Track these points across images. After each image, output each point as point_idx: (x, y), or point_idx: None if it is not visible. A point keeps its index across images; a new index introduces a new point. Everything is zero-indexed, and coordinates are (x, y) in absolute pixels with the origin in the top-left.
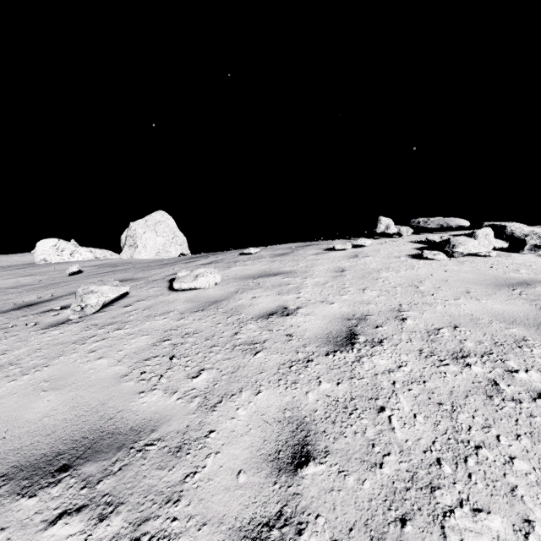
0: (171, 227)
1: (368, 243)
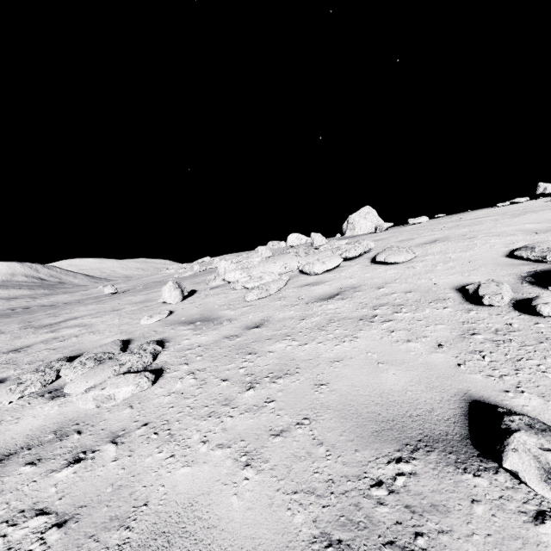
0: (374, 216)
1: (522, 200)
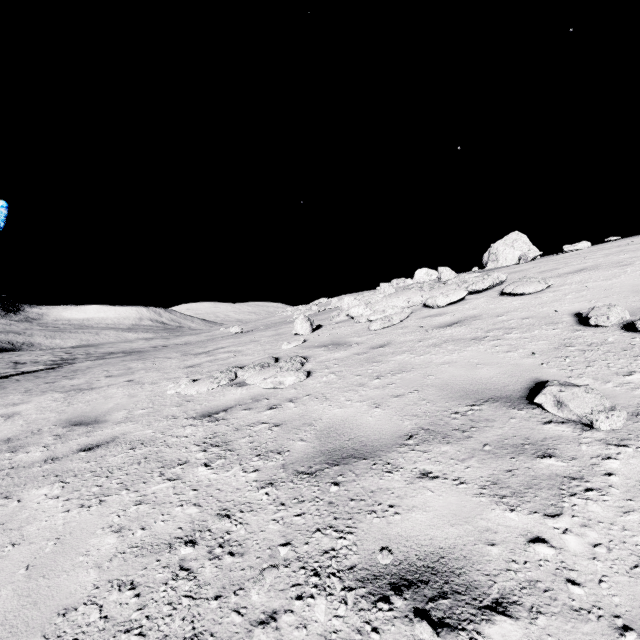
0: (525, 243)
1: None
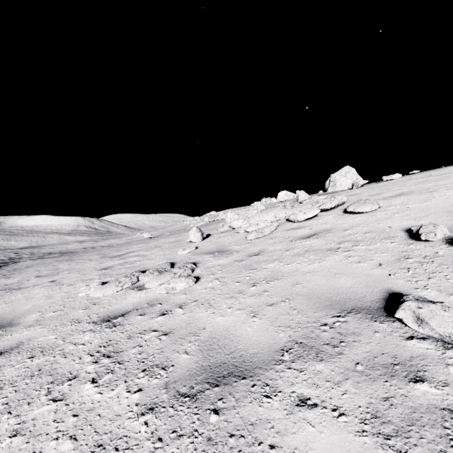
0: (354, 174)
1: None
